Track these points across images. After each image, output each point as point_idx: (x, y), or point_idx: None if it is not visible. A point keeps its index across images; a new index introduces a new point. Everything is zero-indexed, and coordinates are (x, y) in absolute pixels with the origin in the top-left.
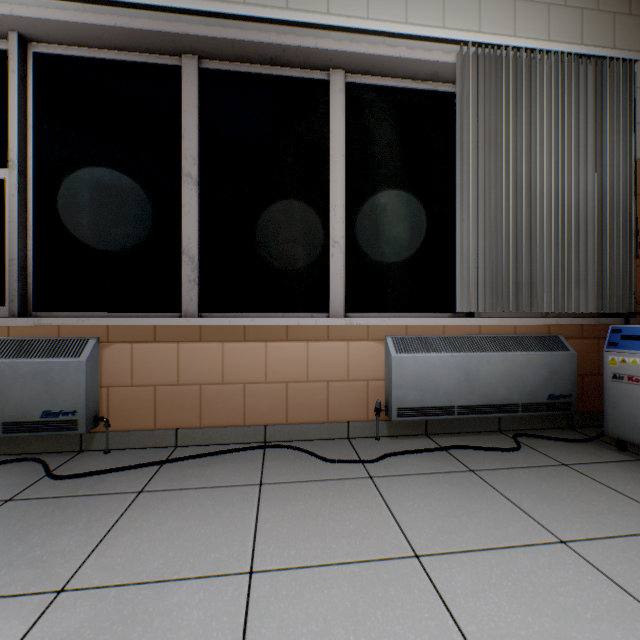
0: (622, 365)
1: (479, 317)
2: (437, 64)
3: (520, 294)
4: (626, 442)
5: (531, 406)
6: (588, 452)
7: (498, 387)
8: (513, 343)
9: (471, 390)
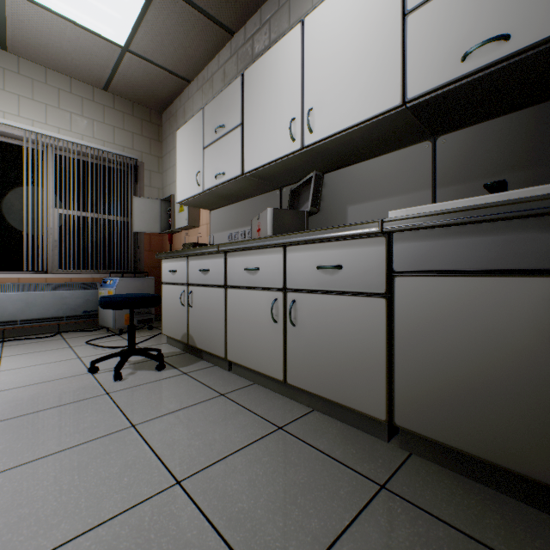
0: (102, 294)
1: (52, 273)
2: (15, 135)
3: (68, 262)
4: (120, 328)
5: (73, 317)
6: (90, 333)
7: (51, 309)
8: (65, 287)
9: (31, 311)
